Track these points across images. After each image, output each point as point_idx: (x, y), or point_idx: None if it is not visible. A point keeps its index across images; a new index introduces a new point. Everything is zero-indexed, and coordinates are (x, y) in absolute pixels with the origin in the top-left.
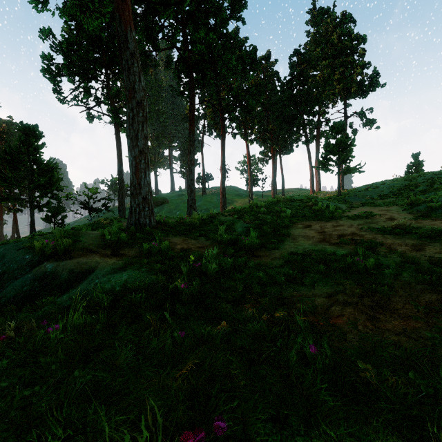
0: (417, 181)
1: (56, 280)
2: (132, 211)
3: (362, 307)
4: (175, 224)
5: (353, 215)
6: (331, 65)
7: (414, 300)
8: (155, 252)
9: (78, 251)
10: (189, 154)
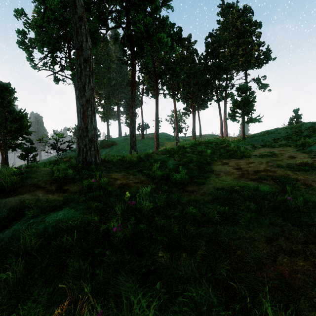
0: (301, 129)
1: None
2: (80, 151)
3: (313, 259)
4: (118, 162)
5: (259, 154)
6: (236, 44)
7: None
8: (95, 188)
9: (26, 187)
10: (131, 108)
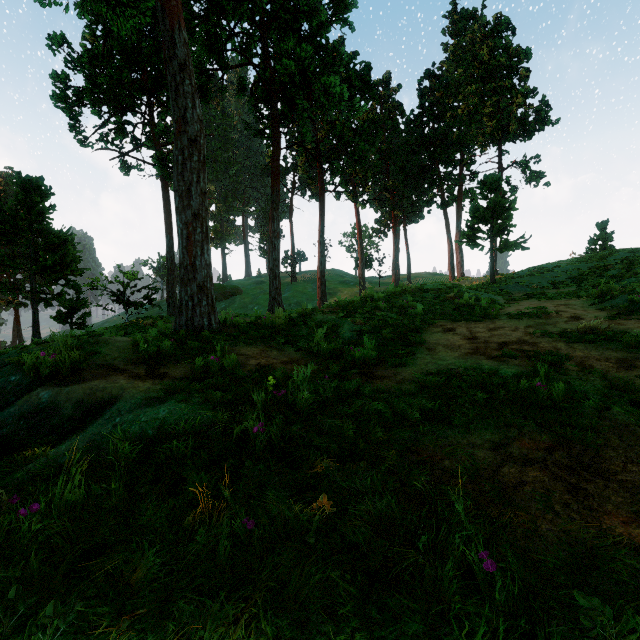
0: (607, 263)
1: (54, 417)
2: (183, 307)
3: (554, 468)
4: (249, 326)
5: (516, 312)
6: (479, 92)
7: (639, 456)
8: (214, 371)
9: (94, 370)
10: (271, 222)
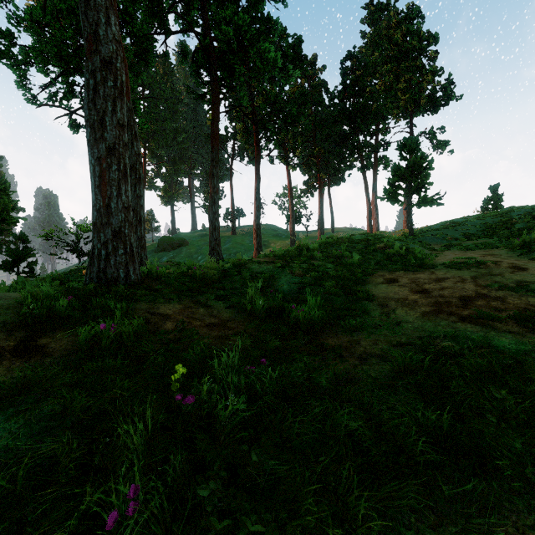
0: (511, 218)
1: None
2: (94, 256)
3: None
4: (178, 278)
5: (451, 261)
6: (394, 71)
7: None
8: (105, 346)
9: None
10: (211, 178)
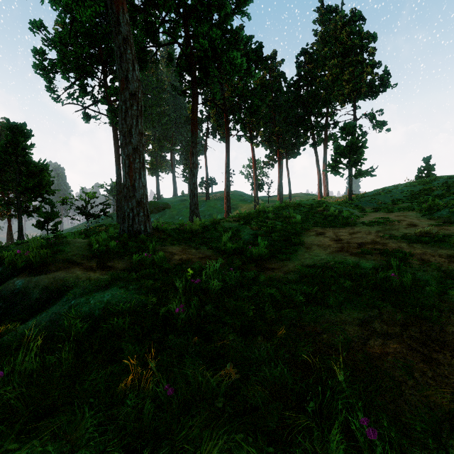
0: (432, 186)
1: (25, 299)
2: (125, 217)
3: (409, 341)
4: (174, 231)
5: (369, 221)
6: (340, 64)
7: None
8: (147, 264)
9: (58, 263)
10: (191, 156)
